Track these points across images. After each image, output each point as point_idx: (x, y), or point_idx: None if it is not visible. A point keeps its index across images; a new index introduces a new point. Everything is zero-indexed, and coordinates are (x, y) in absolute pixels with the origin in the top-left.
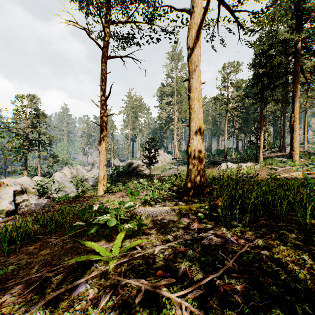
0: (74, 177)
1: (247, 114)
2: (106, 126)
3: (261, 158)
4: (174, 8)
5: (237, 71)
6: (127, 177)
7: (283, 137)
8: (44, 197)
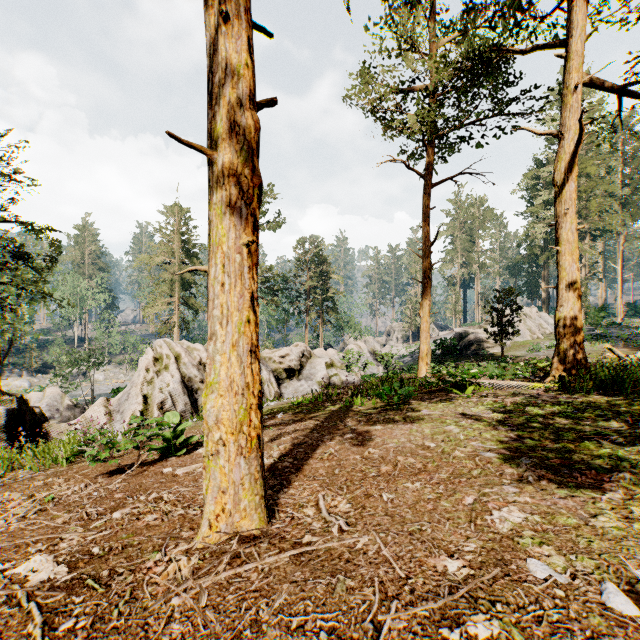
0: (372, 353)
1: None
2: (430, 283)
3: None
4: (534, 132)
5: None
6: (457, 359)
7: None
8: (352, 374)
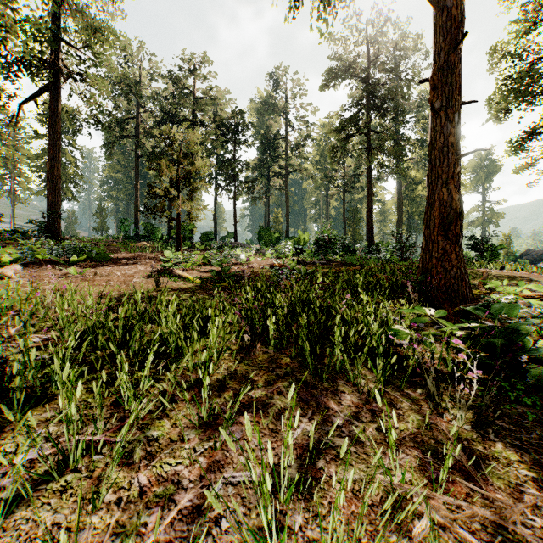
0: None
1: None
2: None
3: None
4: None
5: None
6: None
7: None
8: None
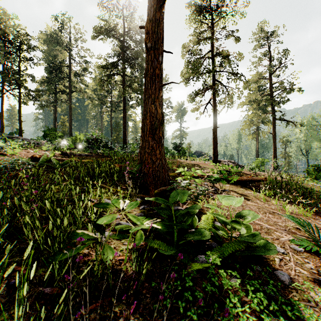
0: None
1: None
2: None
3: None
4: None
5: None
6: None
7: None
8: None
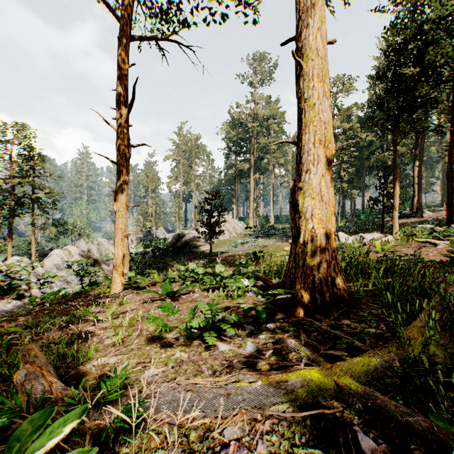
0: (85, 258)
1: (359, 160)
2: (128, 164)
3: (396, 226)
4: None
5: (347, 90)
6: (174, 258)
7: (418, 193)
8: (12, 297)
